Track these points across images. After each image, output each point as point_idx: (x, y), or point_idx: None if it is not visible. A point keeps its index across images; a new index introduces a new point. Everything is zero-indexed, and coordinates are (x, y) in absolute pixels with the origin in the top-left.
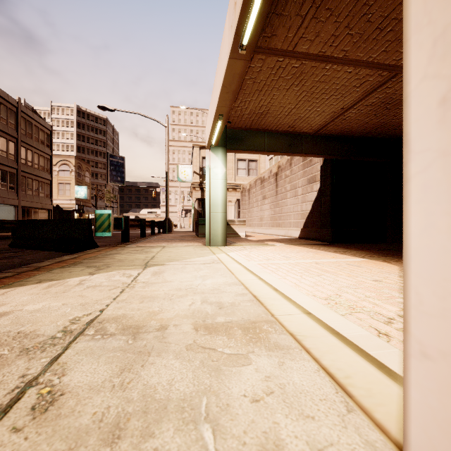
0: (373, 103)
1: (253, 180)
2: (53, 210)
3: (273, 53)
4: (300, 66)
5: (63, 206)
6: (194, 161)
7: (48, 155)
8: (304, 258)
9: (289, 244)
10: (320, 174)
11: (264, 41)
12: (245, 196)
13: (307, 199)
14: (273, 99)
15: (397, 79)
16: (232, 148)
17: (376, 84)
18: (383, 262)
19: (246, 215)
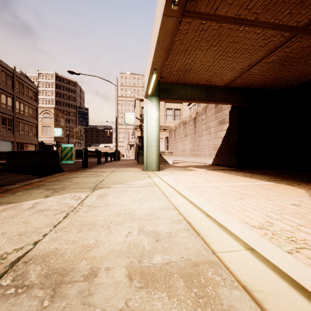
0: (273, 61)
1: (177, 123)
2: (39, 145)
3: (197, 17)
4: (219, 28)
5: (45, 142)
6: (135, 109)
7: (35, 106)
8: (221, 181)
9: (206, 170)
10: (229, 117)
11: (191, 5)
12: (172, 134)
13: (218, 136)
14: (196, 58)
15: (295, 39)
16: (163, 97)
17: (278, 43)
18: (288, 185)
19: (173, 148)
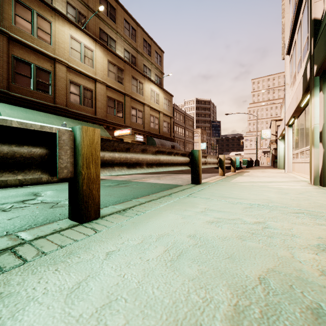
0: None
1: None
2: None
3: None
4: None
5: None
6: (271, 128)
7: (192, 131)
8: None
9: None
10: None
11: None
12: None
13: None
14: None
15: None
16: None
17: None
18: None
19: None
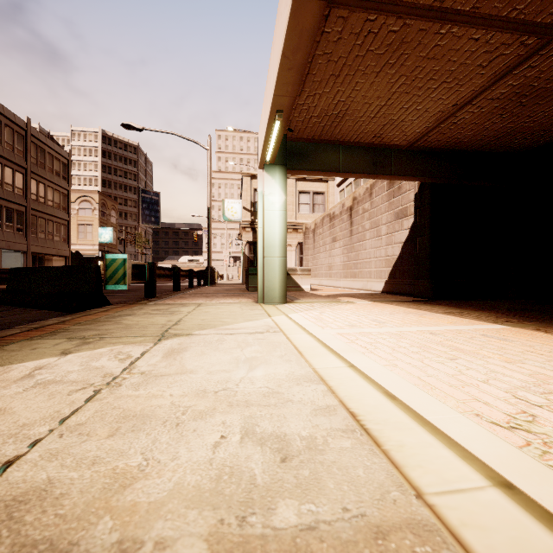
0: (501, 96)
1: (319, 217)
2: (72, 257)
3: (360, 6)
4: (401, 30)
5: (83, 253)
6: (243, 194)
7: (64, 189)
8: (406, 323)
9: (373, 301)
10: (415, 205)
11: None
12: (309, 238)
13: (394, 239)
14: (355, 91)
15: (547, 51)
16: (294, 167)
17: (513, 61)
18: (538, 332)
19: (311, 262)
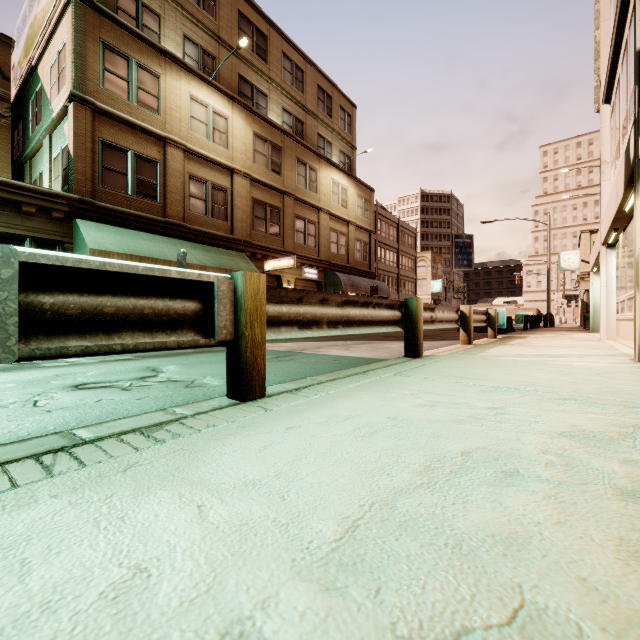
0: None
1: None
2: None
3: None
4: None
5: None
6: (581, 248)
7: (413, 256)
8: None
9: None
10: None
11: None
12: None
13: None
14: None
15: None
16: None
17: None
18: None
19: None
